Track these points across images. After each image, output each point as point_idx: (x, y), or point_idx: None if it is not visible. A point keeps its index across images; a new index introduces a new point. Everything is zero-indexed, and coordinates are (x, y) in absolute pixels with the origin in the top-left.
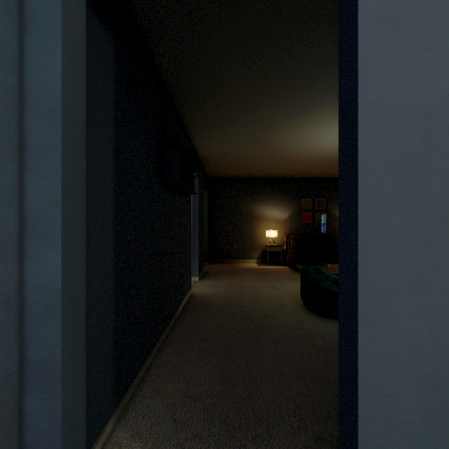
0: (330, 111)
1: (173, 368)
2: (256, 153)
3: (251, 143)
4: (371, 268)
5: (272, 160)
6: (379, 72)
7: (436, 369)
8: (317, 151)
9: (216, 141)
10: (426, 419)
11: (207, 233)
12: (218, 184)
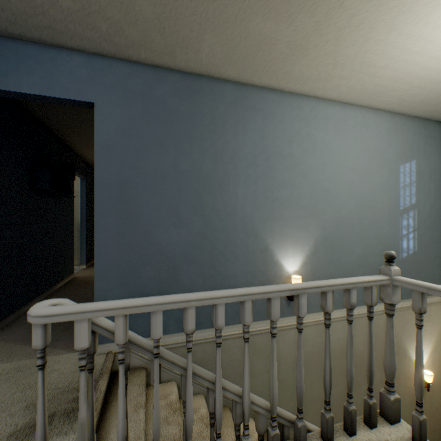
0: None
1: None
2: None
3: None
4: (100, 236)
5: None
6: (103, 166)
7: (124, 269)
8: None
9: None
10: (120, 287)
11: None
12: None
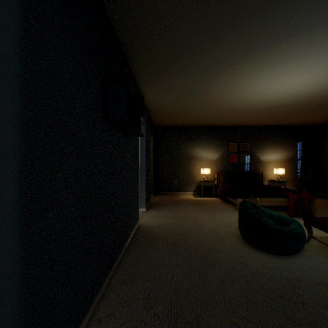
0: (270, 56)
1: (115, 326)
2: (194, 103)
3: (191, 92)
4: None
5: (207, 109)
6: None
7: None
8: (247, 100)
9: (161, 90)
10: None
11: (153, 171)
12: (162, 131)
